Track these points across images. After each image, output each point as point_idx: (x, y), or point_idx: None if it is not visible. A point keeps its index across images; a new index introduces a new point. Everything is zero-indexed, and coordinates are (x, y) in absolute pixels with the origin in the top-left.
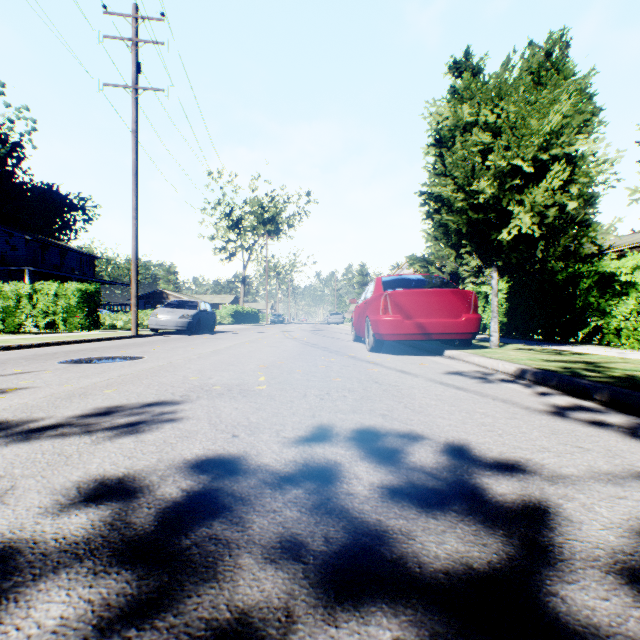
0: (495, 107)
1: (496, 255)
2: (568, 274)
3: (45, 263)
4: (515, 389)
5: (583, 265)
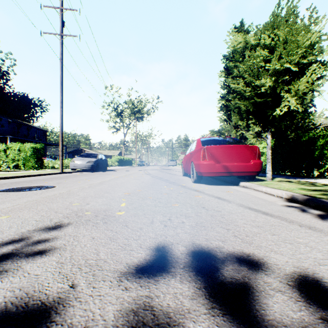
0: (270, 34)
1: (270, 124)
2: (309, 137)
3: (19, 134)
4: (307, 214)
5: (320, 131)
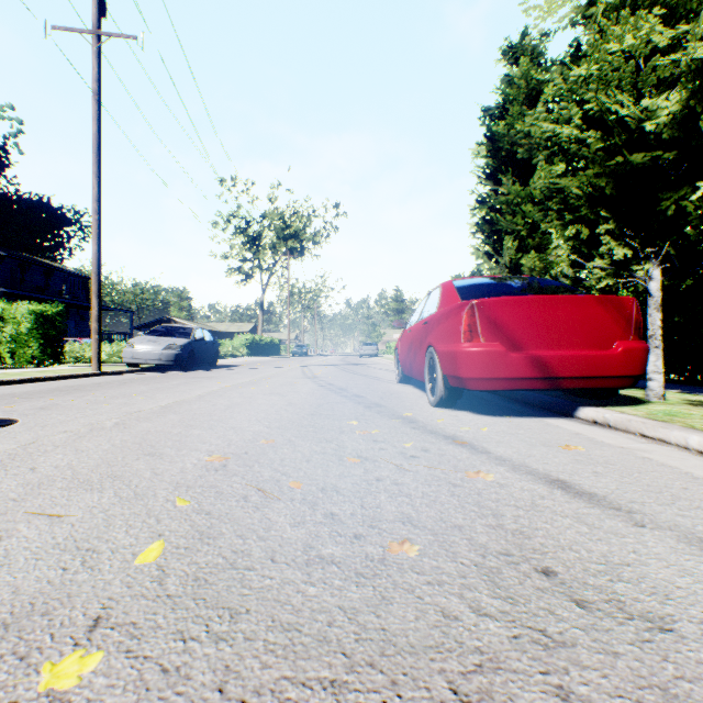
0: None
1: (661, 237)
2: None
3: (25, 284)
4: None
5: None
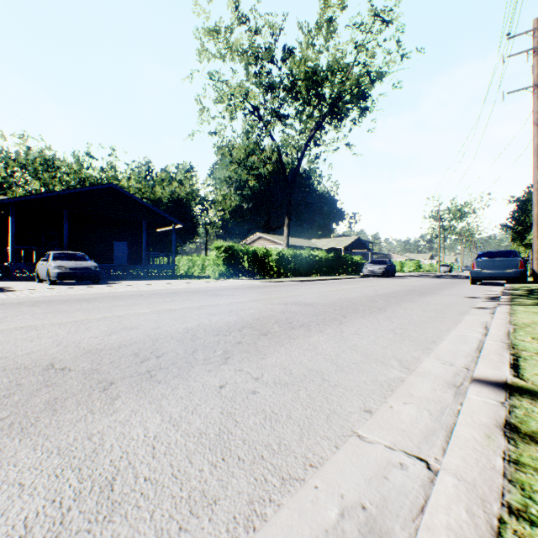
0: None
1: None
2: None
3: None
4: None
5: None
